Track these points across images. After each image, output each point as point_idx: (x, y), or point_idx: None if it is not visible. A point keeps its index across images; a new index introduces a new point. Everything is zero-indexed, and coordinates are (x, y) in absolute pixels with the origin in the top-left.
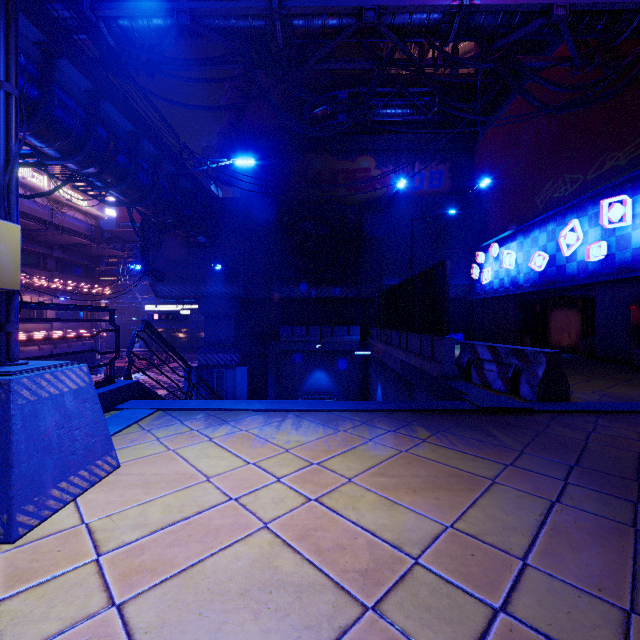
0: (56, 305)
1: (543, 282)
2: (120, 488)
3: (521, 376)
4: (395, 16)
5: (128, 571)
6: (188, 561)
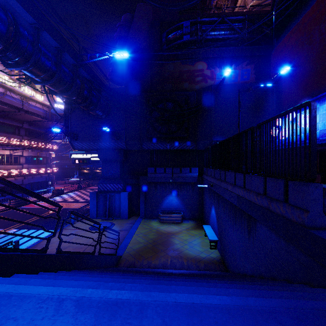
0: None
1: None
2: None
3: None
4: None
5: None
6: None
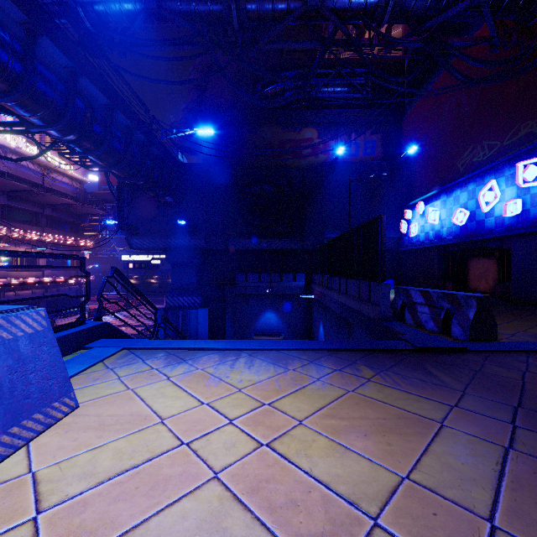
0: (27, 253)
1: (464, 235)
2: (75, 431)
3: (453, 318)
4: (336, 0)
5: (65, 534)
6: (131, 521)
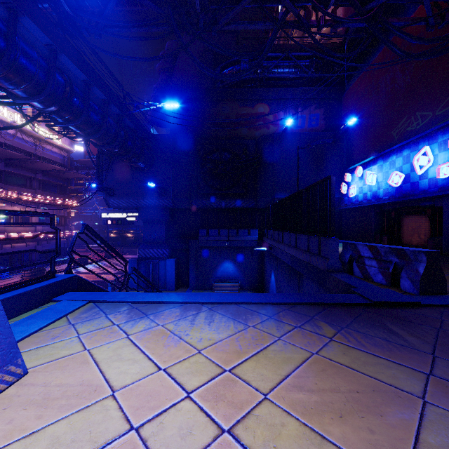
0: None
1: (399, 195)
2: (14, 407)
3: (402, 272)
4: None
5: None
6: None
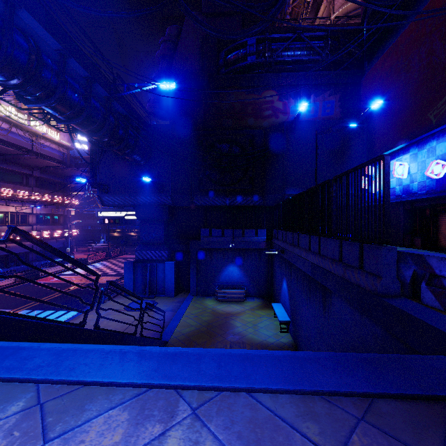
0: None
1: (442, 189)
2: None
3: None
4: None
5: None
6: None
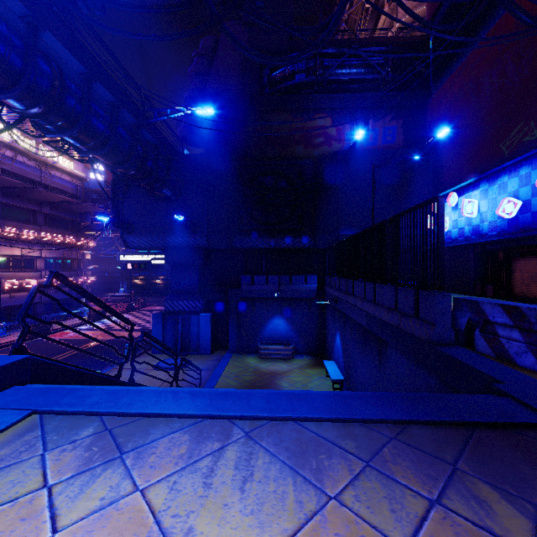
0: None
1: (514, 230)
2: None
3: None
4: None
5: None
6: None
